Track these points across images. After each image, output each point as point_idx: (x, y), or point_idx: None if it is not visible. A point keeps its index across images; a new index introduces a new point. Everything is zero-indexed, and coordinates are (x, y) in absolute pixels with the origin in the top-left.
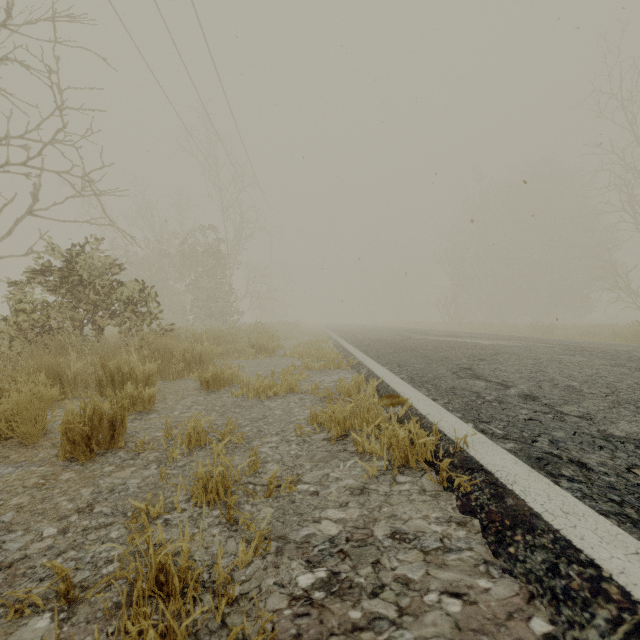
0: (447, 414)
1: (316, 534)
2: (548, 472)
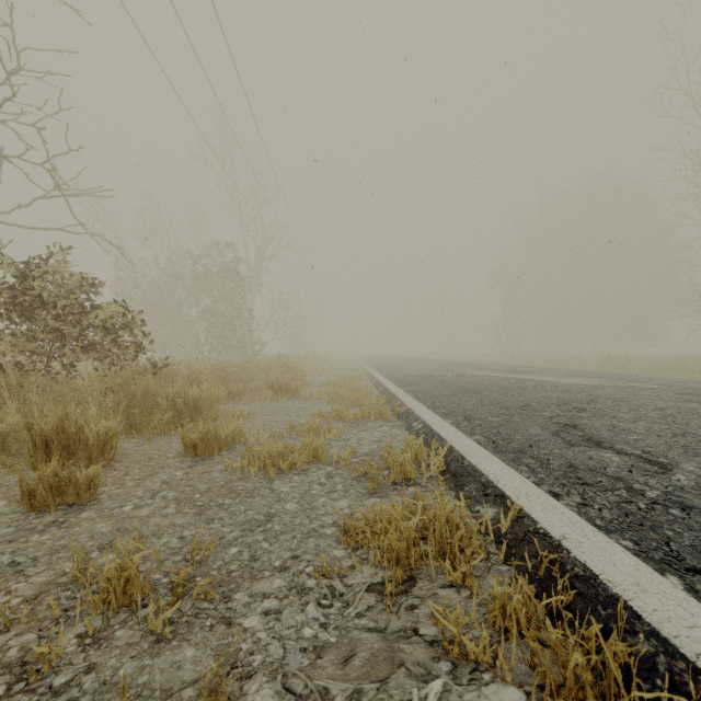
0: (602, 540)
1: None
2: None
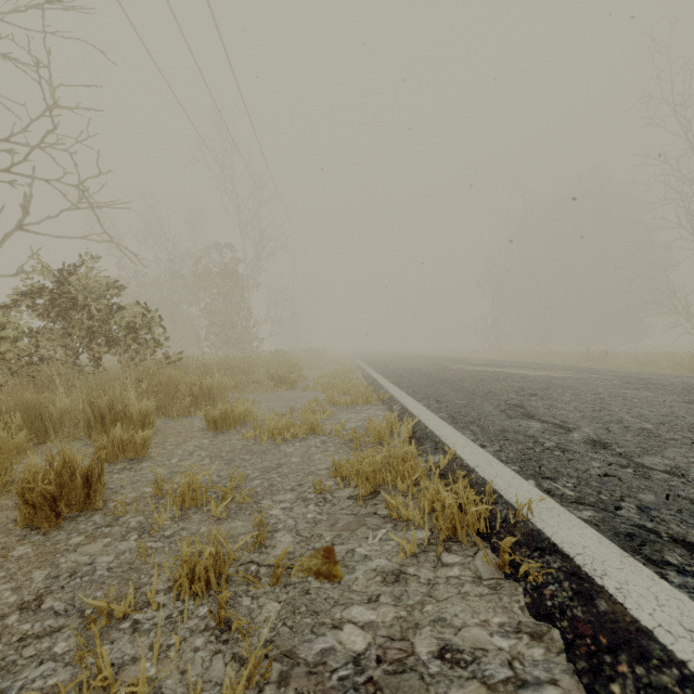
0: (500, 466)
1: (335, 649)
2: (647, 557)
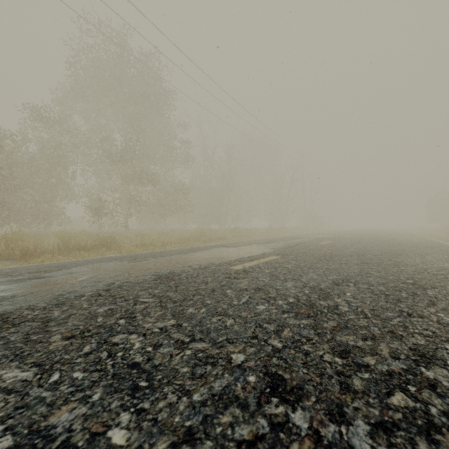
0: None
1: None
2: None
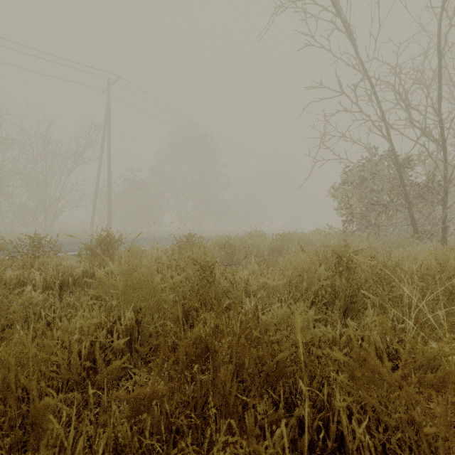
0: None
1: None
2: None
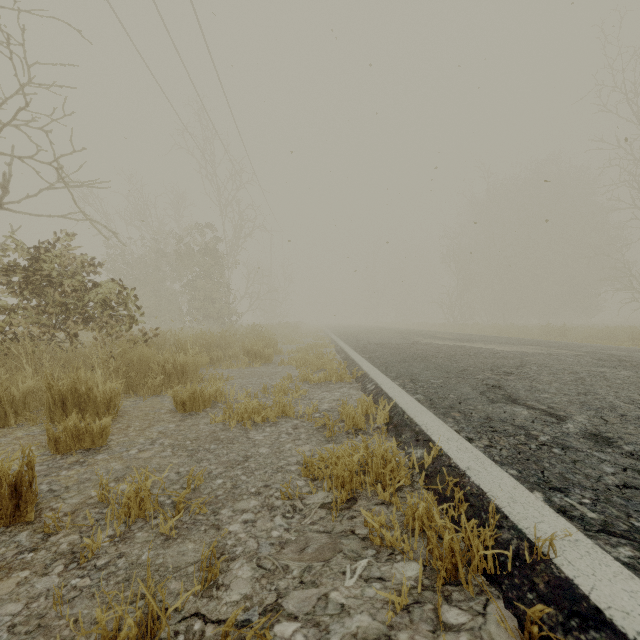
0: (496, 470)
1: None
2: None
